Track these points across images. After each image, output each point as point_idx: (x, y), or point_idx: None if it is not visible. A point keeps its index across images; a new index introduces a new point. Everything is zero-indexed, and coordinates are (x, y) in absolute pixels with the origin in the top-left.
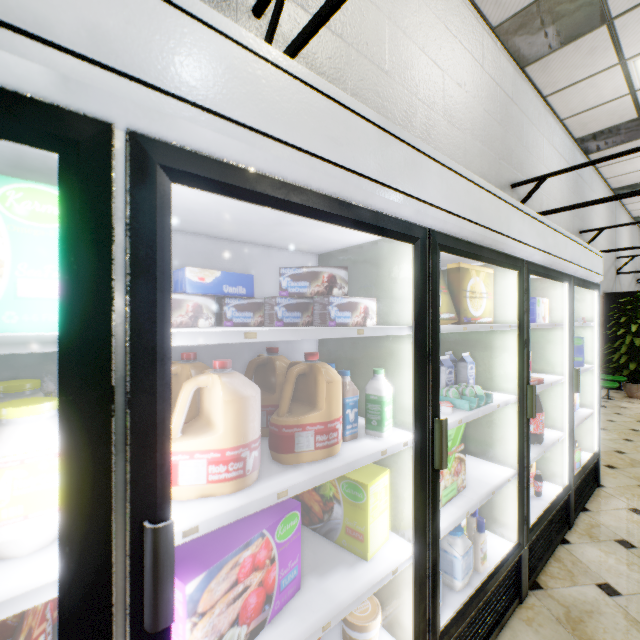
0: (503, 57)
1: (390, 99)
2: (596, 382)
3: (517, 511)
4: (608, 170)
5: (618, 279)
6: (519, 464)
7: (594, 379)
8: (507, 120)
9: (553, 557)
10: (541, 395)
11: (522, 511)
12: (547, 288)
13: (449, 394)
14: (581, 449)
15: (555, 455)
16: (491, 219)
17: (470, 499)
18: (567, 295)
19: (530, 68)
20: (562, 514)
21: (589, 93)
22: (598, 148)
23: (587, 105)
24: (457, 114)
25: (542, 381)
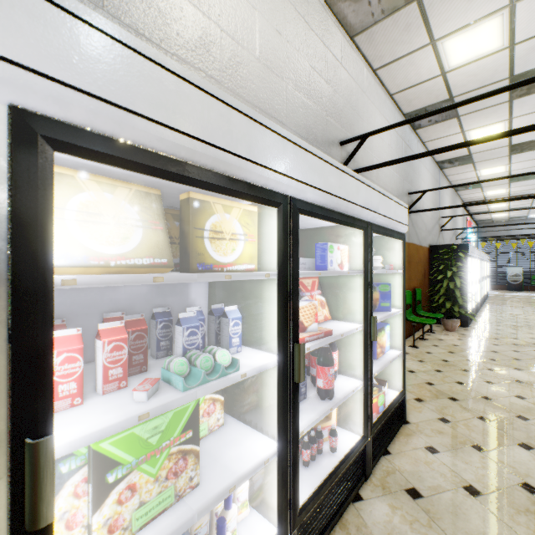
0: (331, 21)
1: (178, 18)
2: (402, 326)
3: (277, 498)
4: (432, 145)
5: (442, 235)
6: (279, 441)
7: (401, 322)
8: (336, 81)
9: (340, 523)
10: (344, 343)
11: (284, 495)
12: (349, 235)
13: (170, 366)
14: (391, 388)
15: (355, 404)
16: (209, 129)
17: (187, 510)
18: (363, 242)
19: (358, 38)
20: (358, 466)
21: (410, 71)
22: (422, 124)
23: (410, 82)
24: (276, 60)
25: (331, 333)
